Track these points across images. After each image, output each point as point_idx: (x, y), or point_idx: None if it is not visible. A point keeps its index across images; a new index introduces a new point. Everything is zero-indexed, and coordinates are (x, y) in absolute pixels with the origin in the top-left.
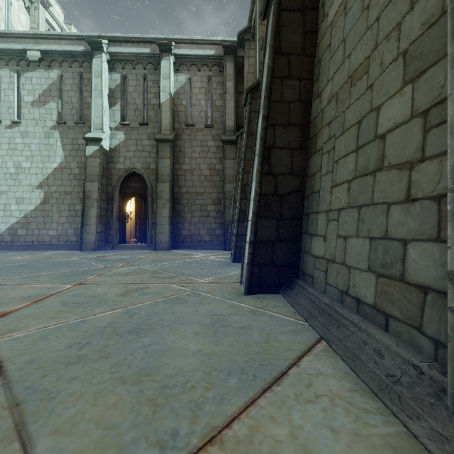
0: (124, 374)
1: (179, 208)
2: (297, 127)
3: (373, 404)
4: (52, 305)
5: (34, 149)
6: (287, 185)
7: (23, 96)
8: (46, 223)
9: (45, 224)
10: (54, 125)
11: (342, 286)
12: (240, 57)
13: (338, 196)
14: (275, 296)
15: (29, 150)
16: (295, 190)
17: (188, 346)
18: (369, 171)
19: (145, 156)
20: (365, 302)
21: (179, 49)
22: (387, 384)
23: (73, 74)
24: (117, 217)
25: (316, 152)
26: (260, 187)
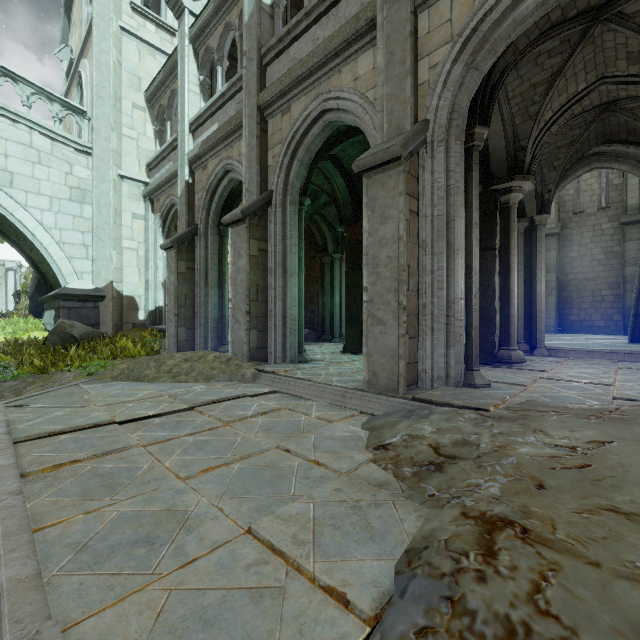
0: (572, 345)
1: (565, 295)
2: None
3: None
4: None
5: None
6: None
7: None
8: None
9: None
10: None
11: None
12: None
13: None
14: None
15: None
16: None
17: (593, 345)
18: None
19: None
20: None
21: None
22: None
23: None
24: None
25: None
26: (639, 285)
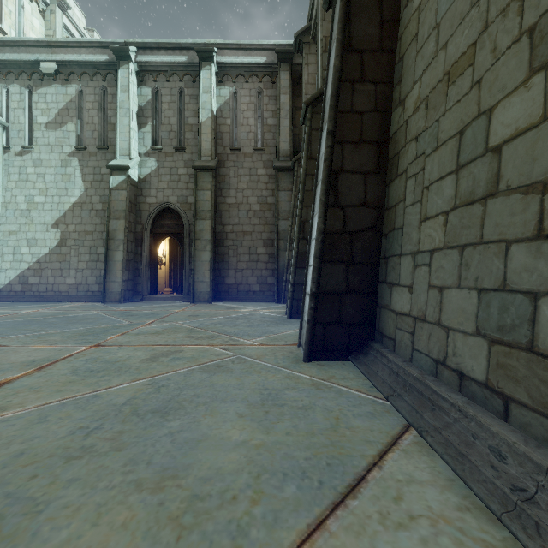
0: (141, 475)
1: (222, 251)
2: (372, 145)
3: (495, 533)
4: (60, 373)
5: (49, 180)
6: (359, 220)
7: (36, 117)
8: (63, 270)
9: (62, 271)
10: (72, 151)
11: (436, 353)
12: (298, 65)
13: (429, 233)
14: (344, 364)
15: (43, 181)
16: (369, 226)
17: (229, 434)
18: (477, 197)
19: (181, 187)
20: (472, 378)
21: (223, 56)
22: (516, 504)
23: (95, 89)
24: (147, 262)
25: (398, 176)
26: (324, 223)
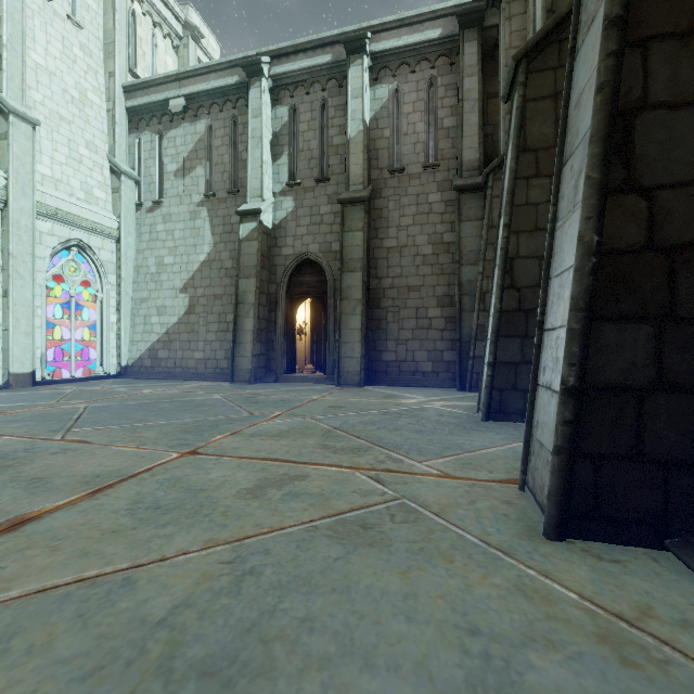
0: None
1: (378, 315)
2: None
3: None
4: (112, 507)
5: (178, 237)
6: None
7: (166, 165)
8: (191, 342)
9: (190, 343)
10: (201, 200)
11: None
12: (491, 28)
13: None
14: (656, 561)
15: (172, 239)
16: None
17: None
18: None
19: (323, 232)
20: None
21: (379, 42)
22: None
23: (225, 122)
24: (283, 331)
25: None
26: (599, 230)
